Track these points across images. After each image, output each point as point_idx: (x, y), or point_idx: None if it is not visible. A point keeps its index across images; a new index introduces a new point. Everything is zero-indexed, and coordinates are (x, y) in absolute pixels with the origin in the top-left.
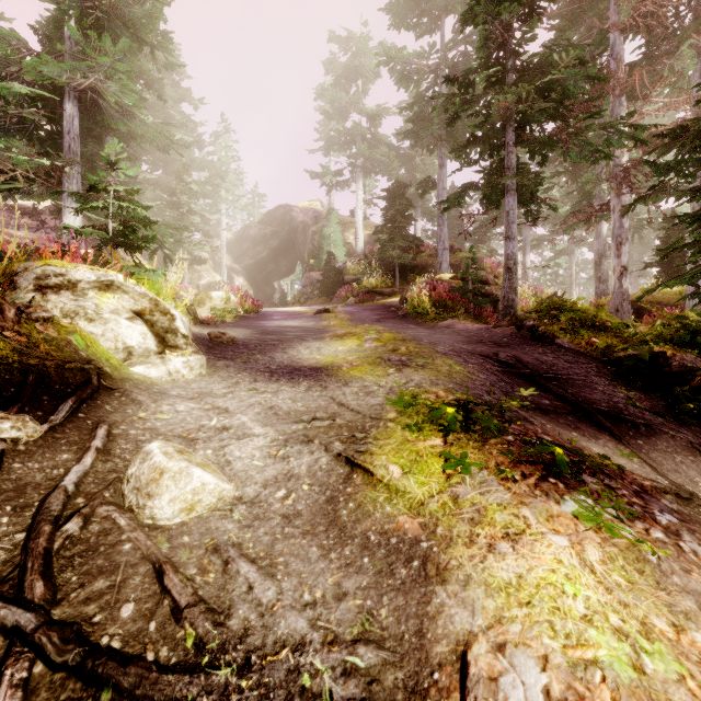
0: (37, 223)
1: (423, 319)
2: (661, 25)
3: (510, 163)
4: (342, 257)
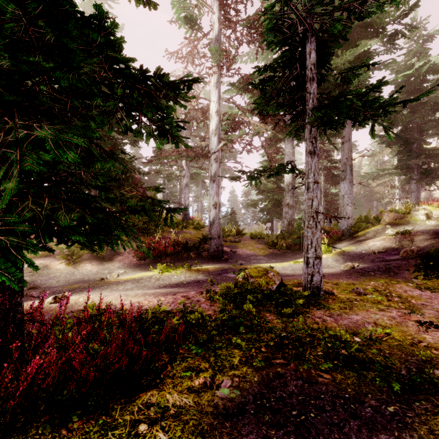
0: None
1: None
2: None
3: None
4: None
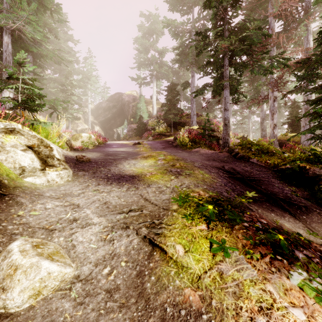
0: None
1: (185, 147)
2: (291, 15)
3: (226, 74)
4: (146, 118)
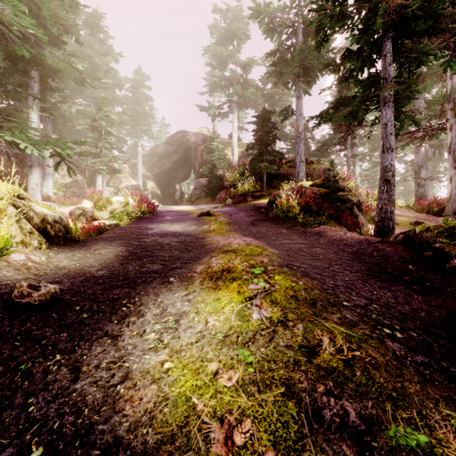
0: None
1: (292, 222)
2: None
3: (388, 75)
4: (222, 168)
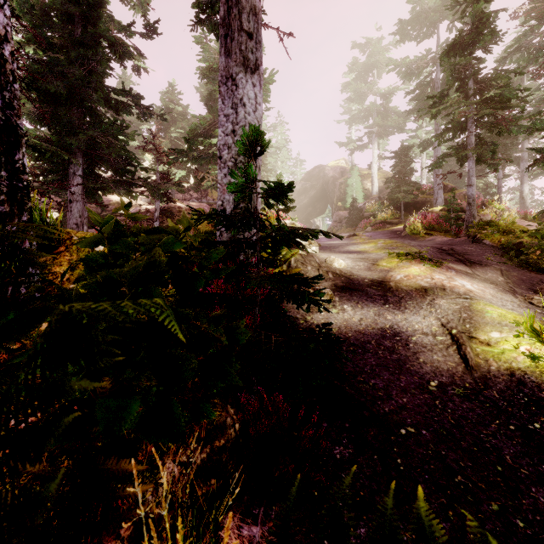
0: (188, 196)
1: (416, 237)
2: None
3: (470, 141)
4: (361, 199)
